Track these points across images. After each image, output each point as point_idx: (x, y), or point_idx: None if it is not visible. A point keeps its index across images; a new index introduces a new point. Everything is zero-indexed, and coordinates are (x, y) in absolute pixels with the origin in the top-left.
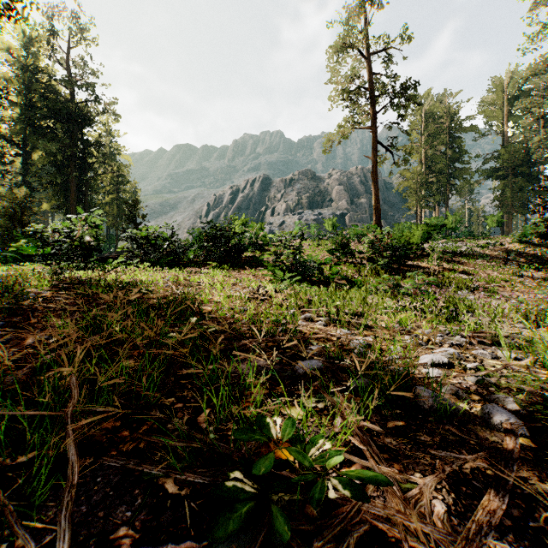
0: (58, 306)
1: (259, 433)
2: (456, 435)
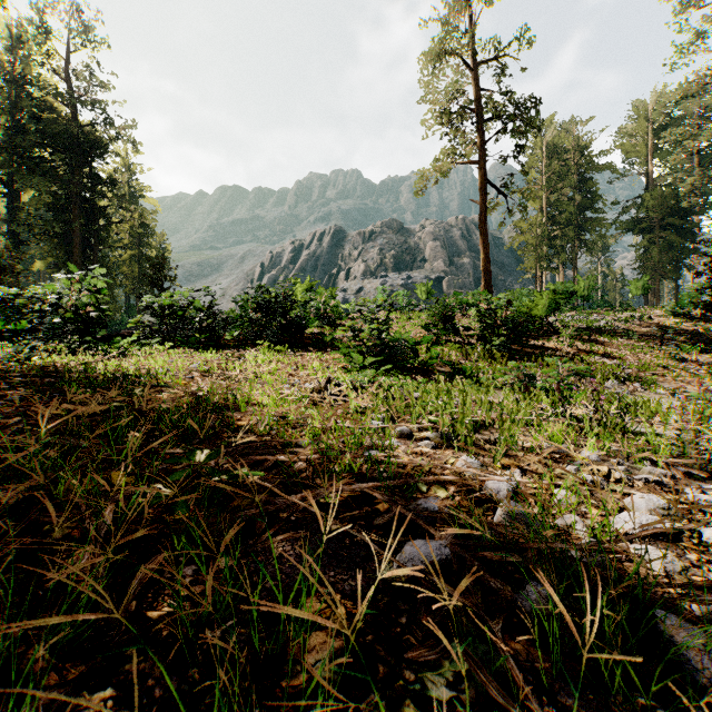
0: None
1: None
2: None
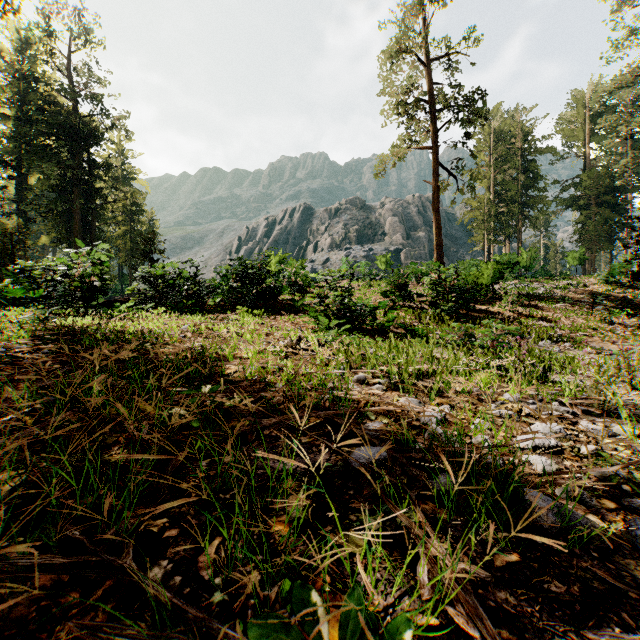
0: (34, 365)
1: (295, 634)
2: (602, 579)
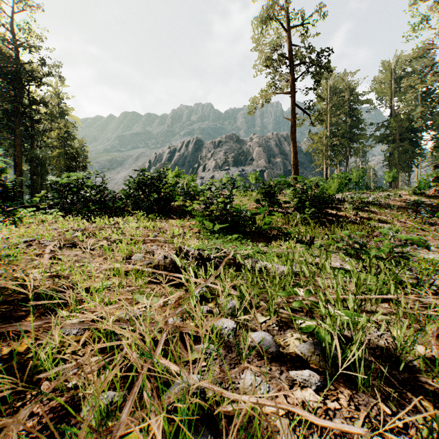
0: None
1: None
2: None
